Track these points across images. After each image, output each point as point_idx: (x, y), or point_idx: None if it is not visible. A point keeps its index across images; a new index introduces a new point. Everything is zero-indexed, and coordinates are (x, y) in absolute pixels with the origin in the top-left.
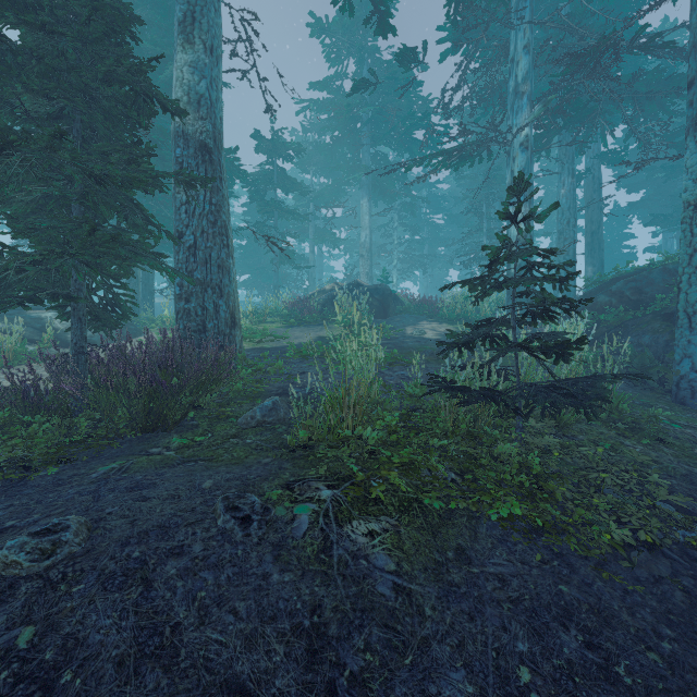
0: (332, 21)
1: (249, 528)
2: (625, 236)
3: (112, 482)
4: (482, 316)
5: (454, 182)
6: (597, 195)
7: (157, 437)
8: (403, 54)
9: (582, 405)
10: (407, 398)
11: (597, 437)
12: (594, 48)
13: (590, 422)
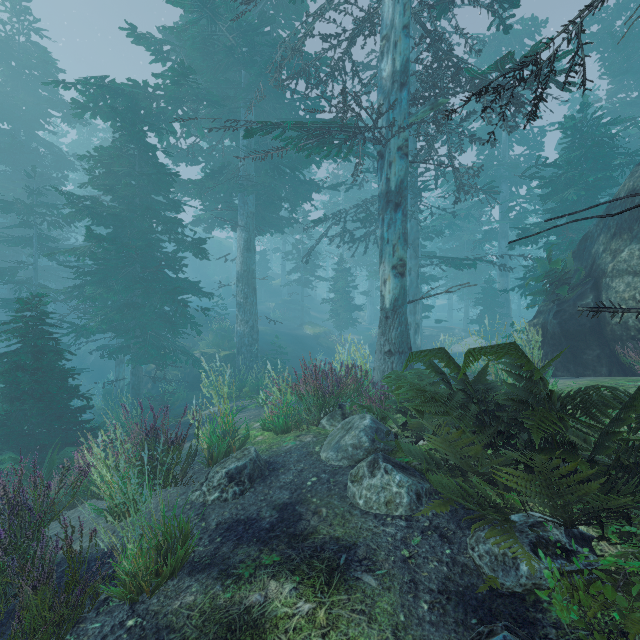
0: None
1: None
2: None
3: None
4: None
5: None
6: None
7: None
8: None
9: None
10: None
11: None
12: None
13: None
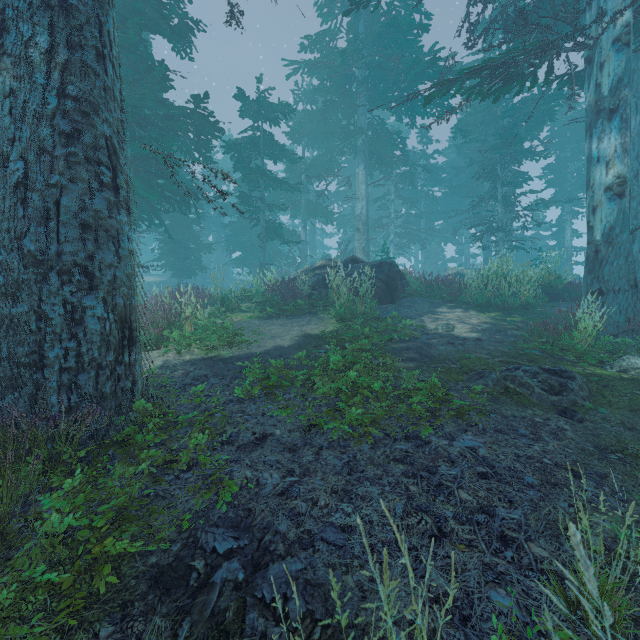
0: None
1: None
2: None
3: None
4: (521, 300)
5: (451, 154)
6: None
7: None
8: None
9: None
10: None
11: None
12: None
13: None
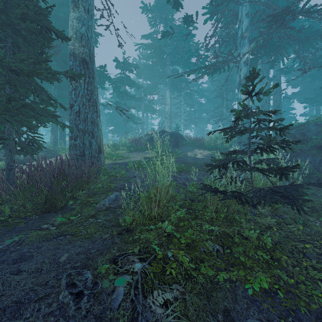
0: (152, 5)
1: (80, 302)
2: (290, 109)
3: (7, 254)
4: (224, 146)
5: (210, 83)
6: (279, 88)
7: (49, 216)
8: (186, 18)
9: (295, 205)
10: (189, 193)
11: (294, 216)
12: (282, 12)
13: (288, 206)
